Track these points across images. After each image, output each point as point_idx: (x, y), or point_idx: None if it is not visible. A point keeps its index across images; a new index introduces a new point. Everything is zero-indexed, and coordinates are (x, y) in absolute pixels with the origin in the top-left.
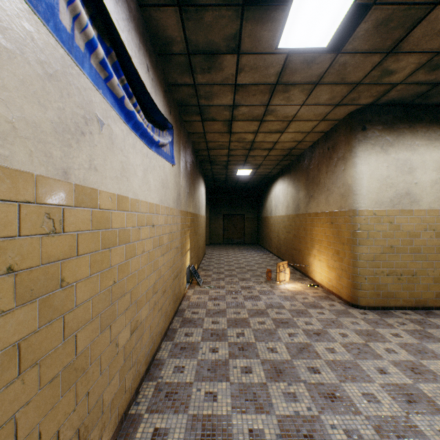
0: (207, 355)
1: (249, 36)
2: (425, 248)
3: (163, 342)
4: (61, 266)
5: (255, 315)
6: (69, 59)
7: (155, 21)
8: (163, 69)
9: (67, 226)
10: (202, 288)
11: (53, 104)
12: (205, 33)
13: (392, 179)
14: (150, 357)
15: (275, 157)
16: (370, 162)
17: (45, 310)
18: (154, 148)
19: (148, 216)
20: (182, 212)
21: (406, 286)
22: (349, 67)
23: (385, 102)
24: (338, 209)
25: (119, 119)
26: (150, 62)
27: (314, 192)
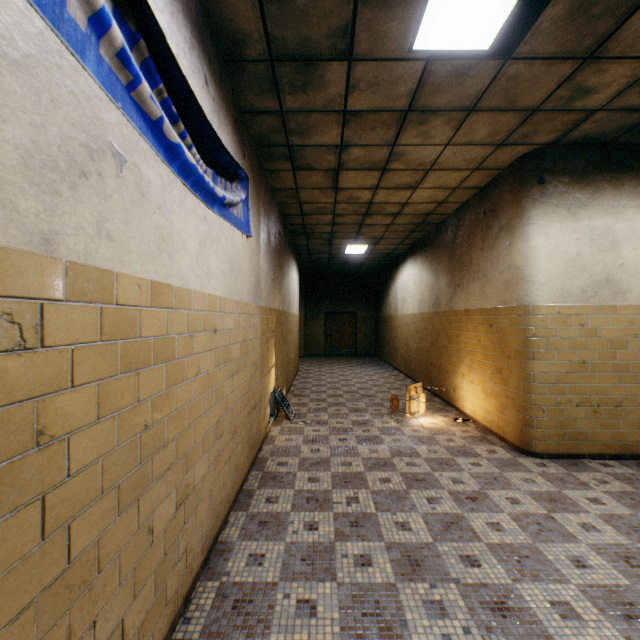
0: (300, 535)
1: (367, 31)
2: (635, 364)
3: (233, 512)
4: (38, 407)
5: (375, 467)
6: (55, 39)
7: (217, 4)
8: (232, 86)
9: (50, 336)
10: (293, 424)
11: (21, 116)
12: (298, 25)
13: (585, 258)
14: (211, 539)
15: (403, 227)
16: (550, 233)
17: (1, 491)
18: (217, 209)
19: (206, 315)
20: (263, 309)
21: (606, 422)
22: (523, 82)
23: (574, 139)
24: (501, 304)
25: (155, 156)
26: (211, 72)
27: (462, 279)
